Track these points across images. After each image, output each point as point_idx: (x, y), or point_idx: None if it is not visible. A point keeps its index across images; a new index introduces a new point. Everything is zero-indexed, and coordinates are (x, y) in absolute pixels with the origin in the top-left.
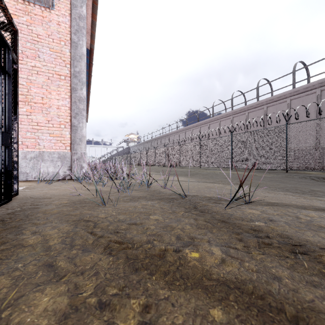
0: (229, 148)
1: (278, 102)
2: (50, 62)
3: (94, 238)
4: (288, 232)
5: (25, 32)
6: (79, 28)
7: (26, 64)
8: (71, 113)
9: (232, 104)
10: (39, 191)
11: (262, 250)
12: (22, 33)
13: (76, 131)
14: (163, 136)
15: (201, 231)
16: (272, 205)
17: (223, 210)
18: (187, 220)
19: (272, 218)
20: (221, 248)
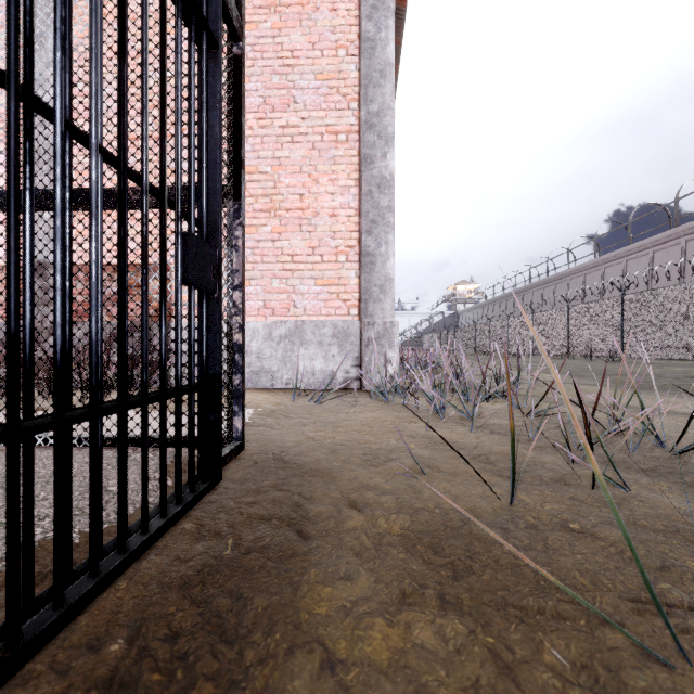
0: None
1: None
2: (316, 107)
3: None
4: None
5: (269, 54)
6: None
7: (271, 125)
8: (360, 222)
9: None
10: (295, 428)
11: None
12: (264, 58)
13: (373, 268)
14: (549, 280)
15: None
16: None
17: None
18: None
19: None
20: None
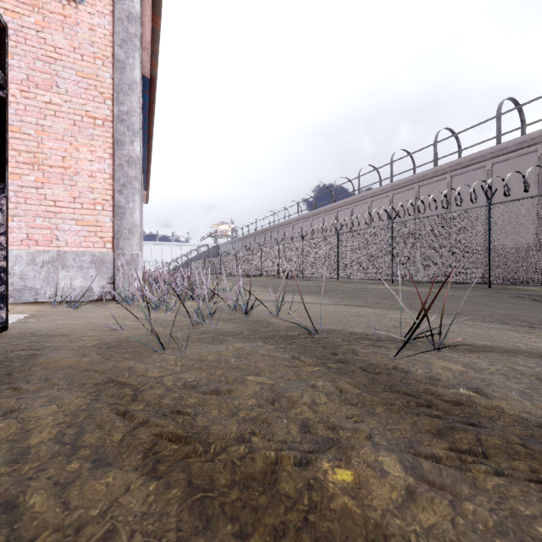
0: (388, 245)
1: (470, 168)
2: (77, 95)
3: (128, 427)
4: (534, 413)
5: (32, 42)
6: (128, 37)
7: (34, 98)
8: (114, 184)
9: (391, 172)
10: (51, 321)
11: (493, 463)
12: (27, 44)
13: (123, 216)
14: (274, 227)
15: (351, 412)
16: (482, 352)
17: (389, 362)
18: (321, 384)
19: (491, 379)
20: (400, 457)
